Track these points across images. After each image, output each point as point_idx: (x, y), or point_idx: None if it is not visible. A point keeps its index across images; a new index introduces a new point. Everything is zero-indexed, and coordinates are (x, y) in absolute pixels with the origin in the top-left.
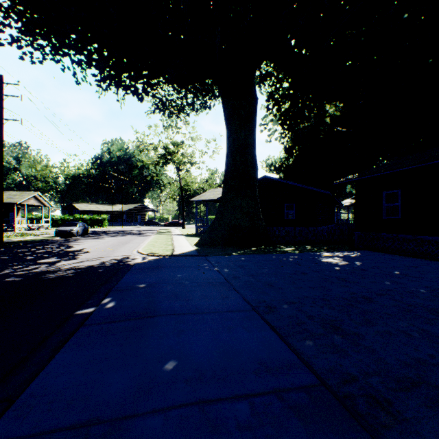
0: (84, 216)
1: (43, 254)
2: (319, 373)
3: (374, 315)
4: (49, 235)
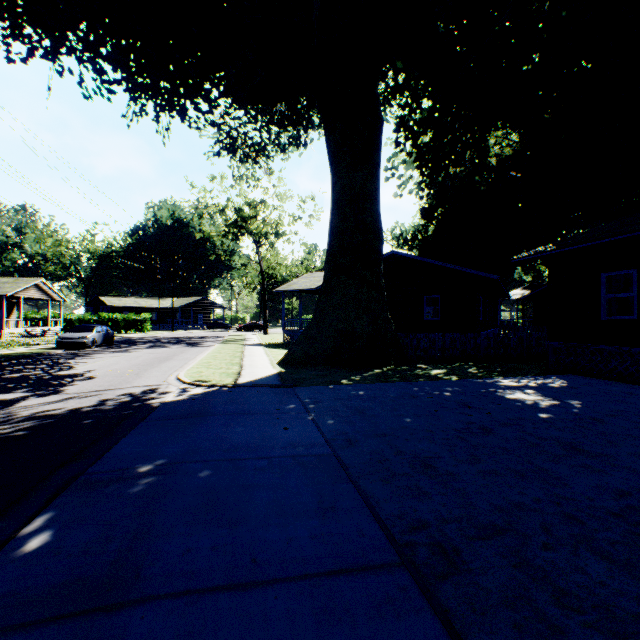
0: (115, 315)
1: (10, 381)
2: None
3: None
4: (50, 346)
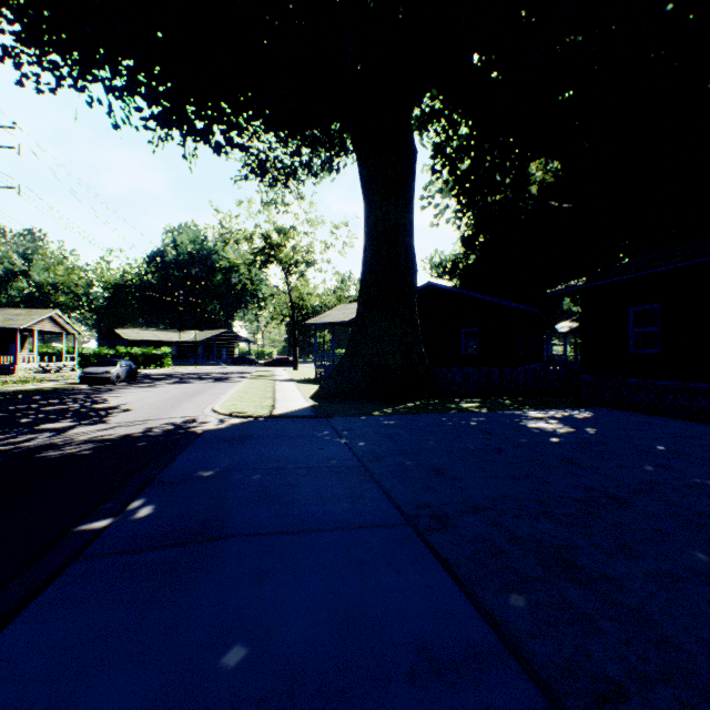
0: (133, 349)
1: (51, 413)
2: (545, 677)
3: (636, 536)
4: (71, 381)
